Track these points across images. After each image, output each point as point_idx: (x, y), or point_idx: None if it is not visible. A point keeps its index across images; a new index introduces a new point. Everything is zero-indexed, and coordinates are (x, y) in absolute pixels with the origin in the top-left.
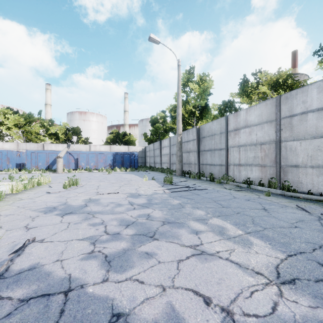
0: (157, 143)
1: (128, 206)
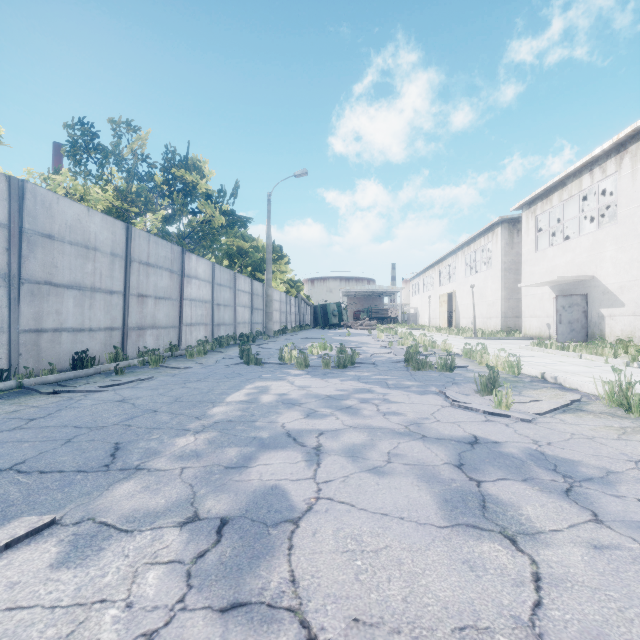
0: None
1: (332, 442)
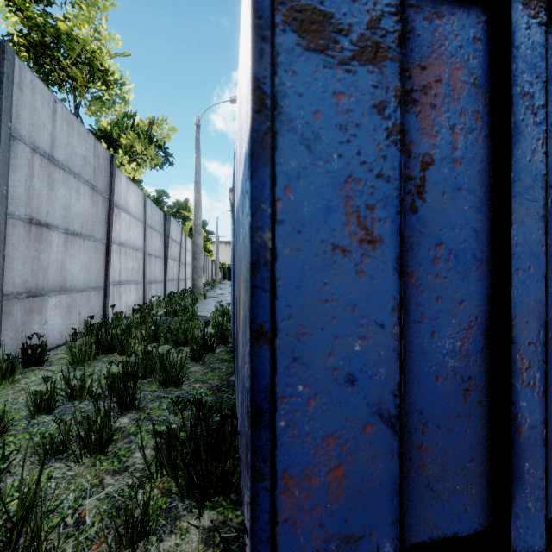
0: (89, 142)
1: None
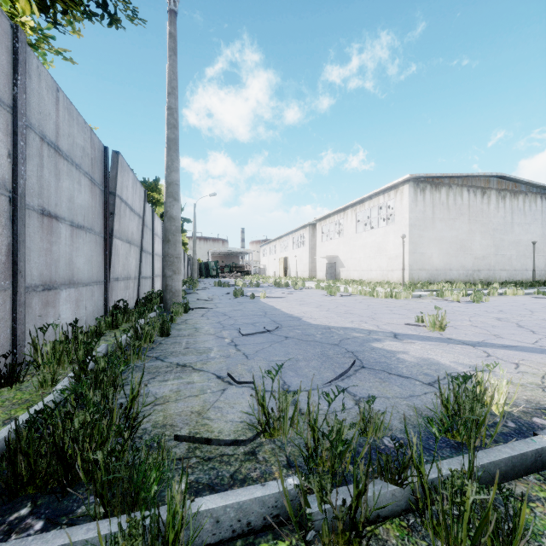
0: None
1: (271, 291)
